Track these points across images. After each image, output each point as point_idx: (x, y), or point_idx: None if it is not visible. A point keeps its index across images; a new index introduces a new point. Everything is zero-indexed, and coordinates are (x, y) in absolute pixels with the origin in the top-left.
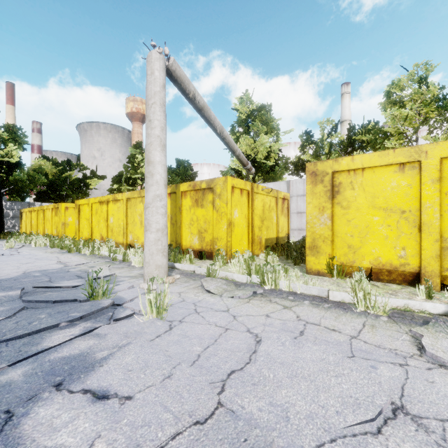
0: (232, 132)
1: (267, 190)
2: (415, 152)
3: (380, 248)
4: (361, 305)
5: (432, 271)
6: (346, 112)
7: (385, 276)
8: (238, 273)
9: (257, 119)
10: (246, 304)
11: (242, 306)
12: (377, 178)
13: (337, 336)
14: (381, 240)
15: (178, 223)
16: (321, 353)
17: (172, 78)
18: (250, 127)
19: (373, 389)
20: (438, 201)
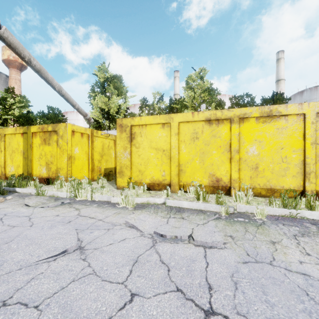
0: (92, 91)
1: (106, 135)
2: (168, 118)
3: (154, 171)
4: (123, 203)
5: (175, 183)
6: (176, 89)
7: (157, 187)
8: (66, 192)
9: (111, 84)
10: (49, 210)
11: (44, 212)
12: (152, 130)
13: (91, 220)
14: (154, 166)
15: (29, 157)
16: (62, 229)
17: (5, 42)
18: (106, 89)
19: (72, 241)
20: (177, 145)
